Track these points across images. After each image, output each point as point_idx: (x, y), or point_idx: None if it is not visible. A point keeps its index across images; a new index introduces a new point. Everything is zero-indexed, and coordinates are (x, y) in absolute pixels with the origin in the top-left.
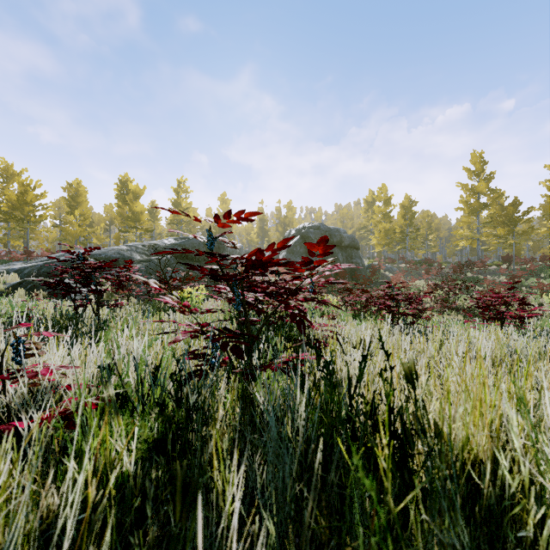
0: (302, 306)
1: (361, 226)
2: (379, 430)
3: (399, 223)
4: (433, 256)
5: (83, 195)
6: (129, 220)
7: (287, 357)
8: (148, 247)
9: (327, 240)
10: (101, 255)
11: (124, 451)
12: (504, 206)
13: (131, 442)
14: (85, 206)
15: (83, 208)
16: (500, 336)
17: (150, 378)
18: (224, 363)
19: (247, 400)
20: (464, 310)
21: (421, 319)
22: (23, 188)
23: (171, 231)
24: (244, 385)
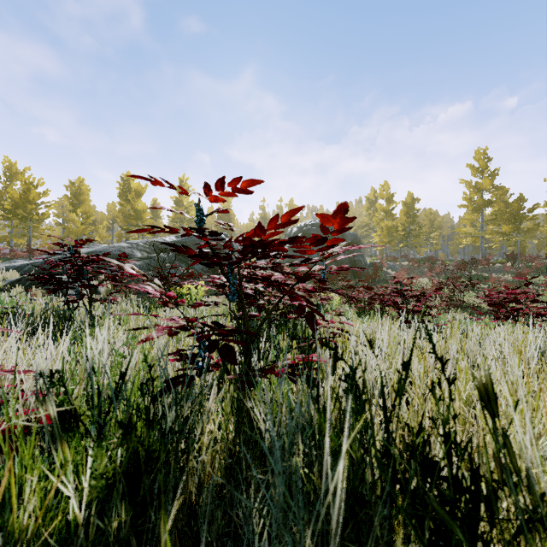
0: (311, 297)
1: (363, 224)
2: (432, 470)
3: (401, 220)
4: (435, 254)
5: (86, 193)
6: (131, 218)
7: (292, 358)
8: (149, 244)
9: (347, 208)
10: (102, 252)
11: (71, 491)
12: (508, 203)
13: (83, 477)
14: (87, 204)
15: (86, 206)
16: (527, 334)
17: (112, 389)
18: (215, 367)
19: (243, 414)
20: (473, 308)
21: (426, 317)
22: (26, 186)
23: (154, 208)
24: (241, 393)
